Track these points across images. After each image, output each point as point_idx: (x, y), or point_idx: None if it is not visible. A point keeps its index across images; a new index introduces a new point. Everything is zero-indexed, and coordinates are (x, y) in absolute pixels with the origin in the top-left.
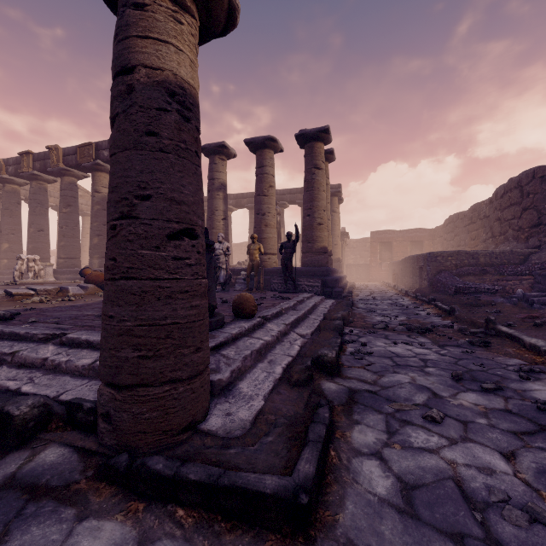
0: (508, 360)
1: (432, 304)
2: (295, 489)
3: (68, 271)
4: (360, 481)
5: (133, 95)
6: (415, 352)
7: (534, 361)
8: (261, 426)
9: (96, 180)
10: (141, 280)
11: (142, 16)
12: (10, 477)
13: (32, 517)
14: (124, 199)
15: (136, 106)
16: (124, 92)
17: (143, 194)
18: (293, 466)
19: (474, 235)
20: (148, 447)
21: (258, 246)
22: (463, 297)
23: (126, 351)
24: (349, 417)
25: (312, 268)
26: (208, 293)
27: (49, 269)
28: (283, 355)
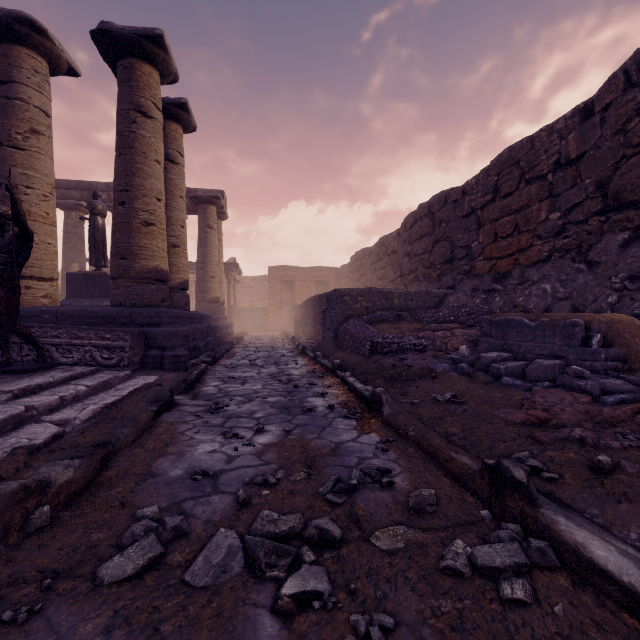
0: None
1: (339, 377)
2: None
3: None
4: None
5: None
6: None
7: None
8: None
9: None
10: None
11: None
12: None
13: None
14: None
15: None
16: None
17: None
18: None
19: (382, 275)
20: None
21: None
22: (384, 360)
23: None
24: None
25: (127, 309)
26: None
27: None
28: None
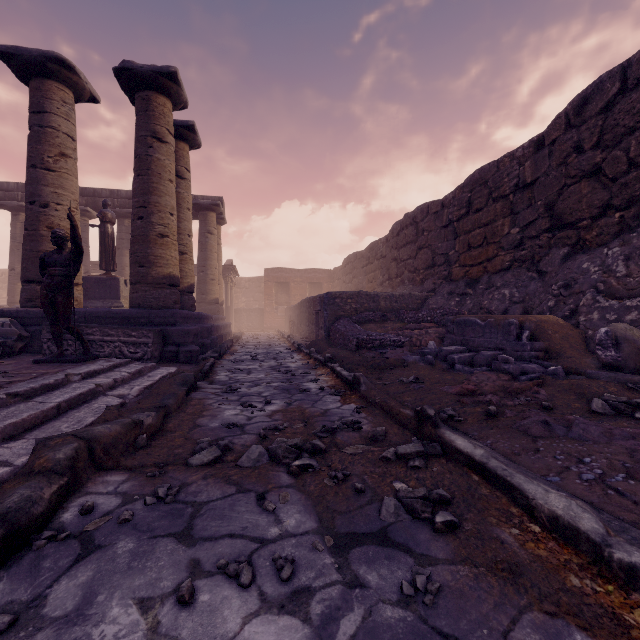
0: None
1: (329, 368)
2: None
3: None
4: None
5: None
6: None
7: (630, 636)
8: None
9: None
10: None
11: None
12: None
13: None
14: None
15: None
16: None
17: None
18: None
19: (372, 277)
20: None
21: None
22: (367, 354)
23: None
24: None
25: (146, 310)
26: None
27: None
28: None
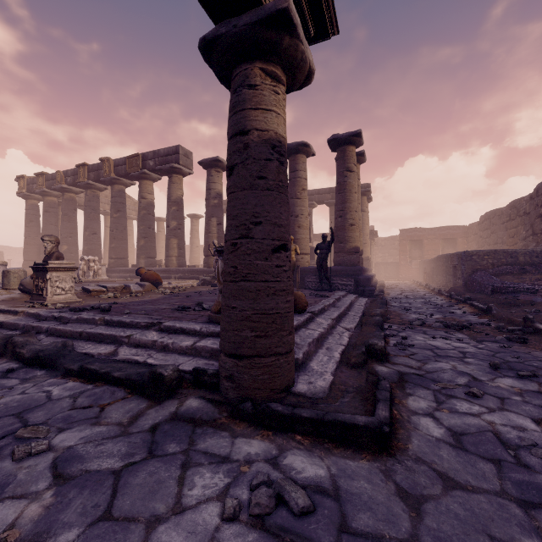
0: None
1: (468, 304)
2: (379, 423)
3: (118, 270)
4: (420, 429)
5: (249, 151)
6: (454, 346)
7: None
8: (336, 392)
9: (143, 187)
10: (256, 282)
11: (254, 94)
12: (174, 414)
13: (203, 434)
14: (243, 224)
15: (251, 158)
16: (242, 148)
17: (256, 221)
18: (371, 414)
19: (513, 233)
20: (261, 400)
21: (294, 248)
22: (501, 296)
23: (246, 332)
24: (402, 391)
25: (344, 267)
26: None
27: (102, 268)
28: (336, 344)
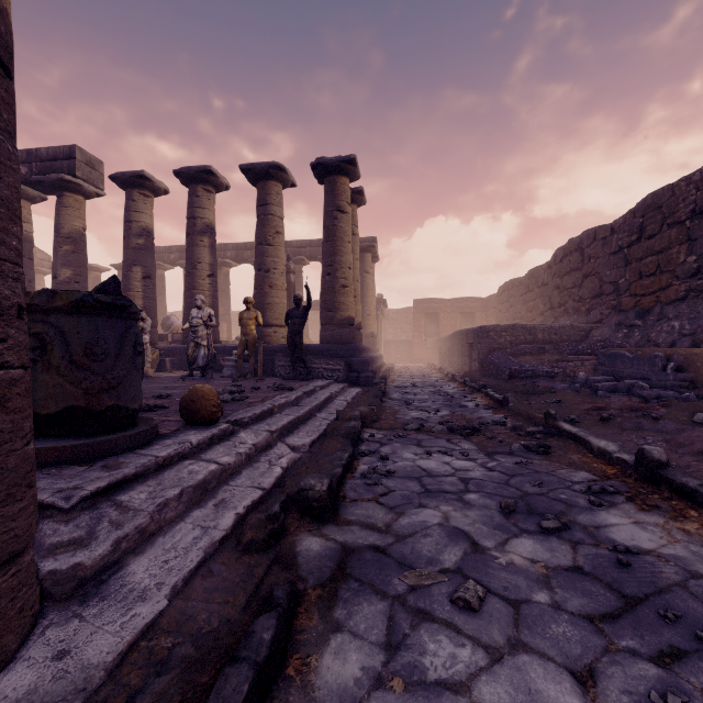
0: (573, 474)
1: (483, 393)
2: None
3: None
4: None
5: None
6: (455, 467)
7: (605, 474)
8: (130, 673)
9: None
10: None
11: None
12: None
13: None
14: None
15: None
16: None
17: None
18: None
19: (532, 307)
20: None
21: (254, 315)
22: (519, 382)
23: None
24: (327, 614)
25: (334, 345)
26: (119, 387)
27: None
28: (249, 487)
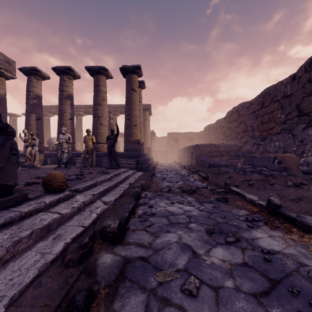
0: (239, 211)
1: (197, 173)
2: None
3: None
4: None
5: None
6: (184, 210)
7: (253, 211)
8: None
9: None
10: None
11: None
12: None
13: None
14: None
15: None
16: None
17: None
18: None
19: (217, 136)
20: None
21: (91, 137)
22: (213, 169)
23: None
24: (109, 306)
25: (130, 152)
26: None
27: None
28: (76, 226)
